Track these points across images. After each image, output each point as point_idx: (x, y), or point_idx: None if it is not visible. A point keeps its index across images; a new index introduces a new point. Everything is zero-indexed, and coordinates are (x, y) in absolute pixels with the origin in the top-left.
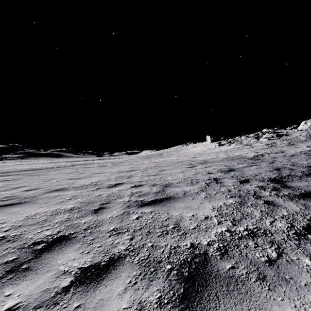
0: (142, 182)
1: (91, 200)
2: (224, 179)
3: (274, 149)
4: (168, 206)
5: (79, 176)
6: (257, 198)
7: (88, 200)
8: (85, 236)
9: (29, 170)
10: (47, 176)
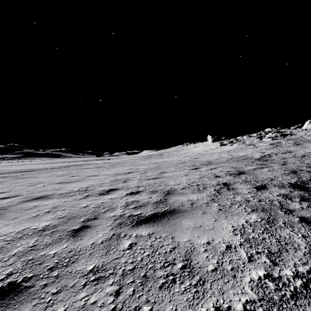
0: (140, 188)
1: (73, 214)
2: (236, 184)
3: (280, 149)
4: (172, 224)
5: (70, 179)
6: (288, 214)
7: (70, 214)
8: (46, 285)
9: (20, 171)
10: (35, 179)
